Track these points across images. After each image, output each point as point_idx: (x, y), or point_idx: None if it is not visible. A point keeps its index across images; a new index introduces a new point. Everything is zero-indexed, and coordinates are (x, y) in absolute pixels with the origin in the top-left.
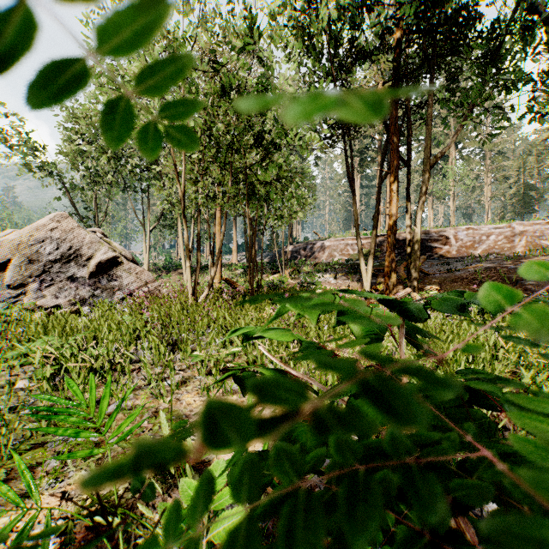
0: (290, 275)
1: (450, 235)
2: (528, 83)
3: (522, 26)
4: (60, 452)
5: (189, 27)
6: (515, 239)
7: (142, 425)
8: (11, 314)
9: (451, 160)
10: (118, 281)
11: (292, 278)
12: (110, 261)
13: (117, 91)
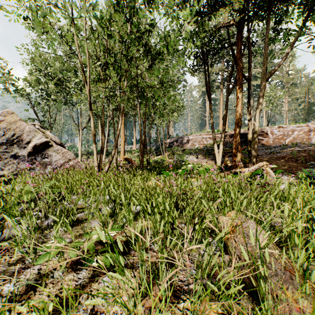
0: (168, 156)
1: (268, 131)
2: None
3: None
4: None
5: None
6: (311, 133)
7: None
8: None
9: None
10: (49, 159)
11: (170, 158)
12: (43, 144)
13: None
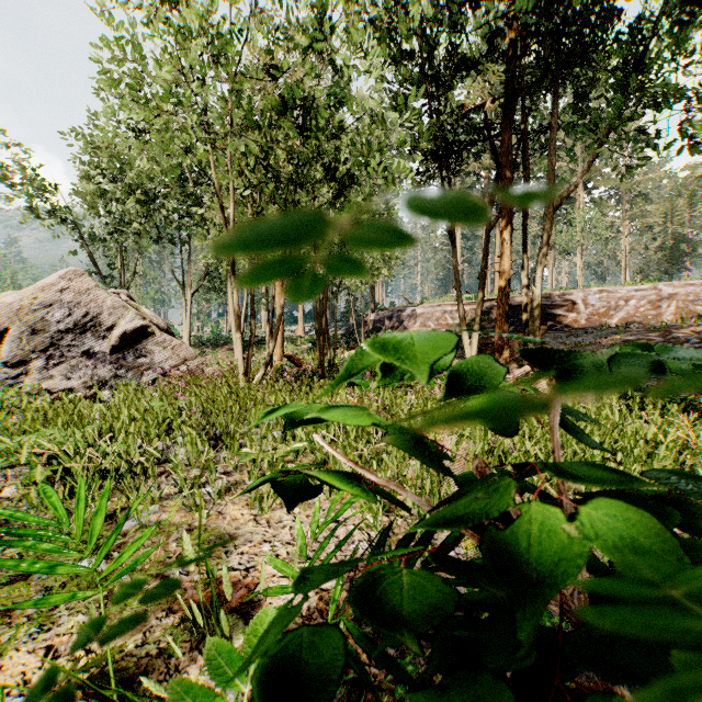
0: None
1: (578, 299)
2: (684, 98)
3: (678, 19)
4: (51, 587)
5: (238, 21)
6: (663, 305)
7: (169, 548)
8: (9, 400)
9: (579, 204)
10: (149, 358)
11: None
12: (138, 331)
13: (145, 105)
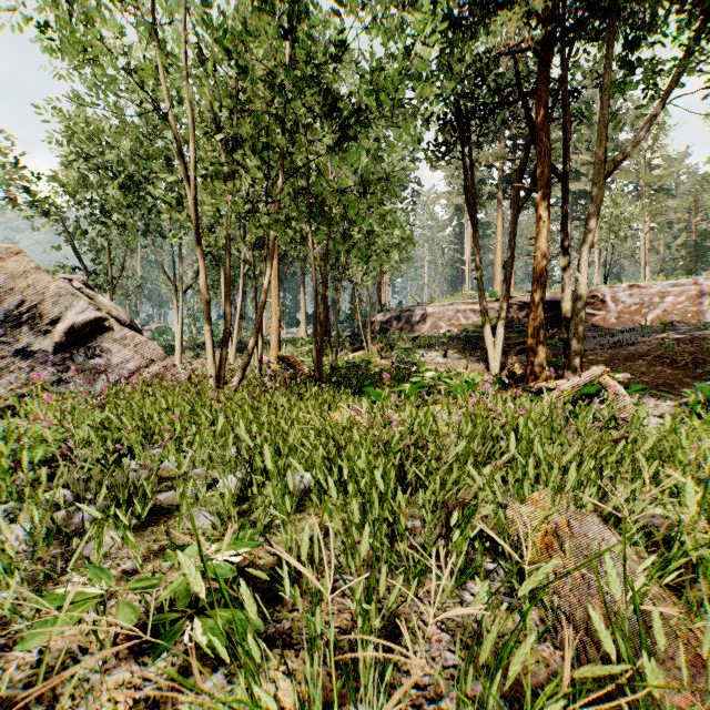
0: (379, 353)
1: (607, 296)
2: None
3: None
4: None
5: None
6: (703, 301)
7: None
8: None
9: None
10: (105, 358)
11: (382, 357)
12: (90, 325)
13: None
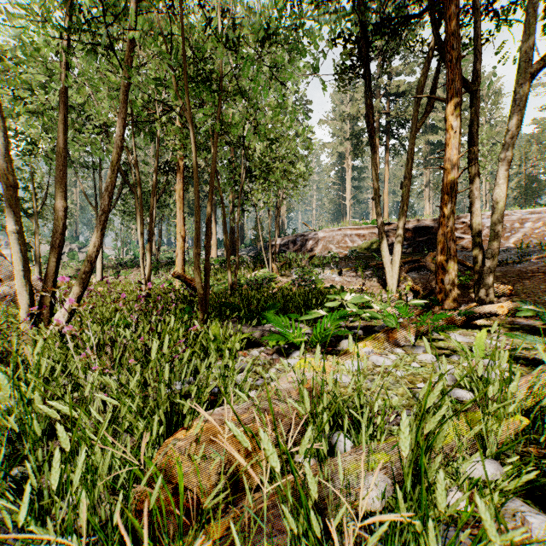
0: (279, 271)
1: None
2: None
3: None
4: None
5: None
6: None
7: None
8: None
9: None
10: None
11: (282, 274)
12: None
13: None
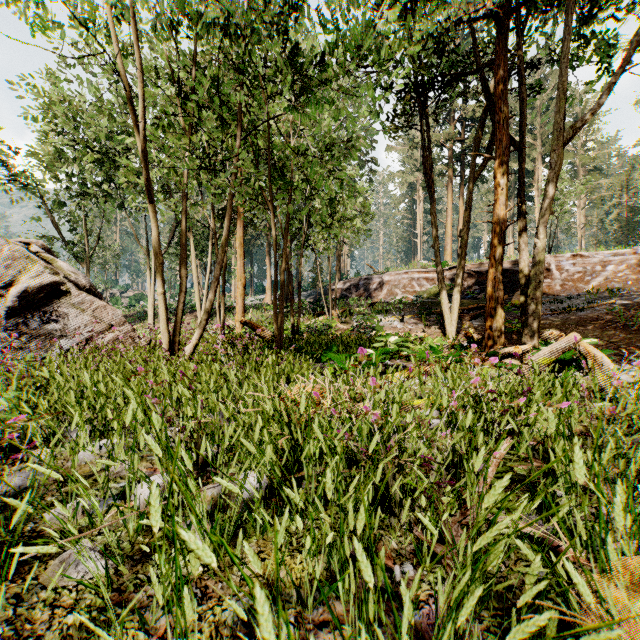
0: (339, 318)
1: (552, 265)
2: None
3: None
4: None
5: None
6: None
7: None
8: None
9: (537, 177)
10: (62, 323)
11: (343, 321)
12: (46, 289)
13: None
